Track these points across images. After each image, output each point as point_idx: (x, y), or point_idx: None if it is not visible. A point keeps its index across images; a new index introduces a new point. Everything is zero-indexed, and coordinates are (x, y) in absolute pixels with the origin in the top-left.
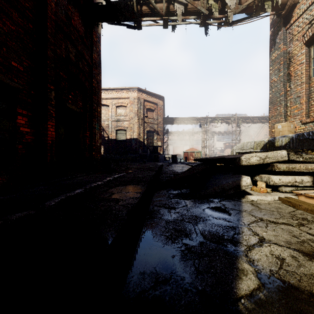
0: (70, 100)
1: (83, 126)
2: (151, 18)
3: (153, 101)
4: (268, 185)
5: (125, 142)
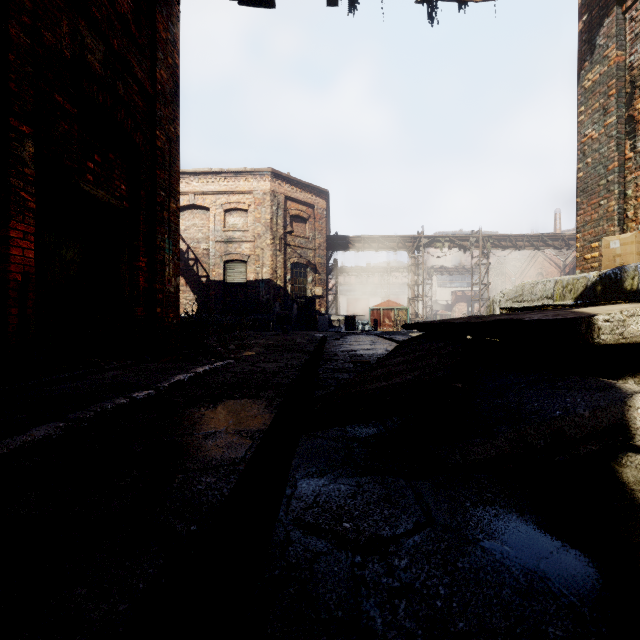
0: (92, 175)
1: (130, 243)
2: None
3: (306, 200)
4: None
5: (244, 288)
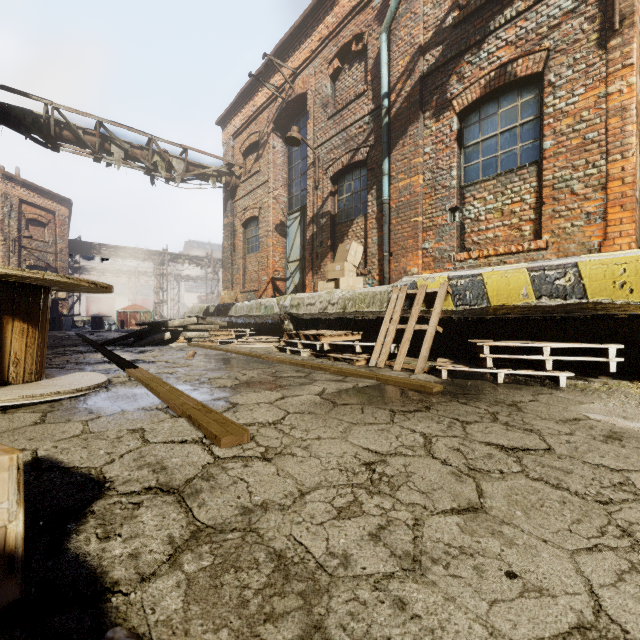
0: None
1: None
2: (78, 149)
3: (46, 205)
4: (188, 339)
5: None
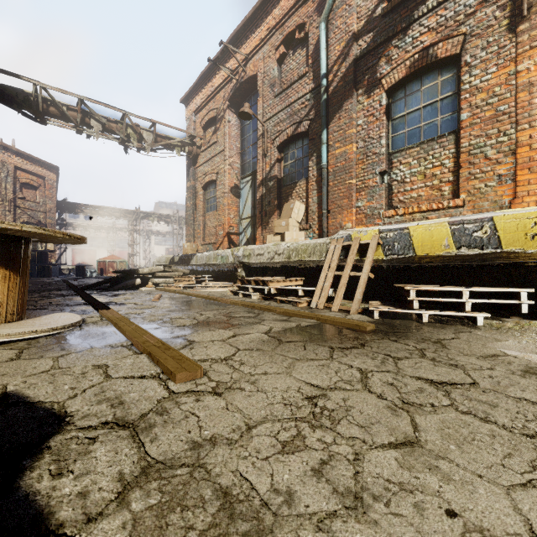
0: None
1: None
2: (62, 123)
3: (37, 171)
4: (156, 284)
5: None
